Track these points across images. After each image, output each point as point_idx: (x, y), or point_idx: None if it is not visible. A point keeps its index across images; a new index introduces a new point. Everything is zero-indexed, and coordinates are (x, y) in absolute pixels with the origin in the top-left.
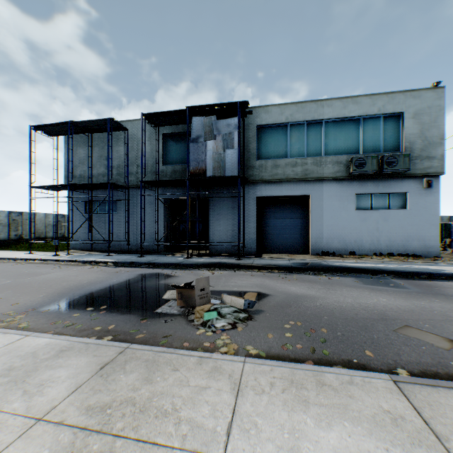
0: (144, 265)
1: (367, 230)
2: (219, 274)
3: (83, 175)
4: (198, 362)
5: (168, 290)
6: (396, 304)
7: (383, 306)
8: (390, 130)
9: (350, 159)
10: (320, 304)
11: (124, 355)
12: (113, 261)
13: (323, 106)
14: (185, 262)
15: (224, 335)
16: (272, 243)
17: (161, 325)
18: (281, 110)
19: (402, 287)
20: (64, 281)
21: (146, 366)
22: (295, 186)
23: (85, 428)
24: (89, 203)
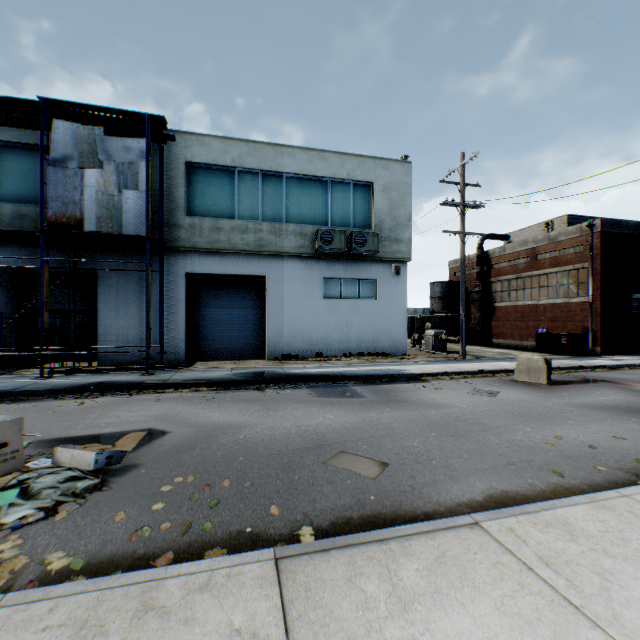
0: None
1: (337, 324)
2: (94, 404)
3: None
4: None
5: None
6: (344, 421)
7: (327, 426)
8: (361, 202)
9: (316, 231)
10: (244, 437)
11: None
12: None
13: (283, 154)
14: (29, 386)
15: (10, 541)
16: (213, 346)
17: None
18: (225, 146)
19: (360, 395)
20: None
21: None
22: (246, 261)
23: None
24: None
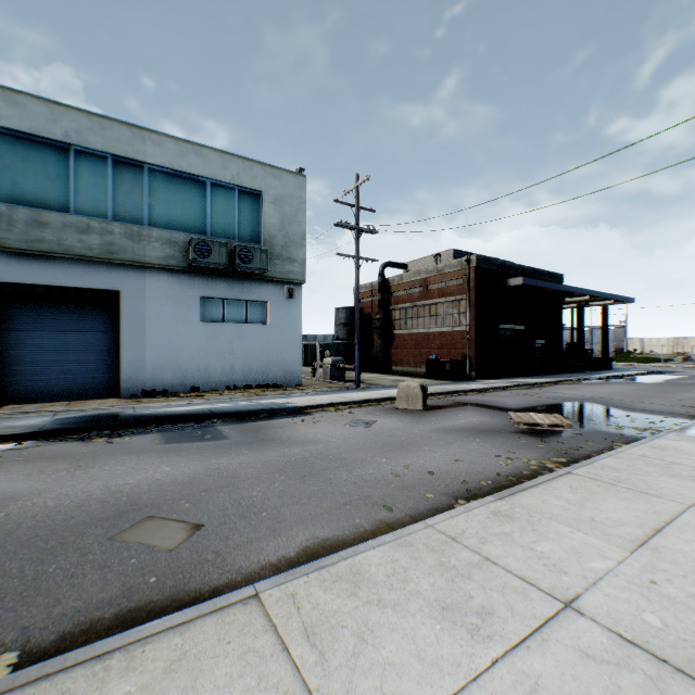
0: None
1: (218, 353)
2: None
3: None
4: None
5: None
6: (180, 473)
7: (153, 482)
8: (248, 212)
9: (189, 241)
10: (7, 515)
11: None
12: None
13: (145, 140)
14: None
15: None
16: (35, 382)
17: None
18: (54, 113)
19: (222, 437)
20: None
21: None
22: (89, 271)
23: None
24: None
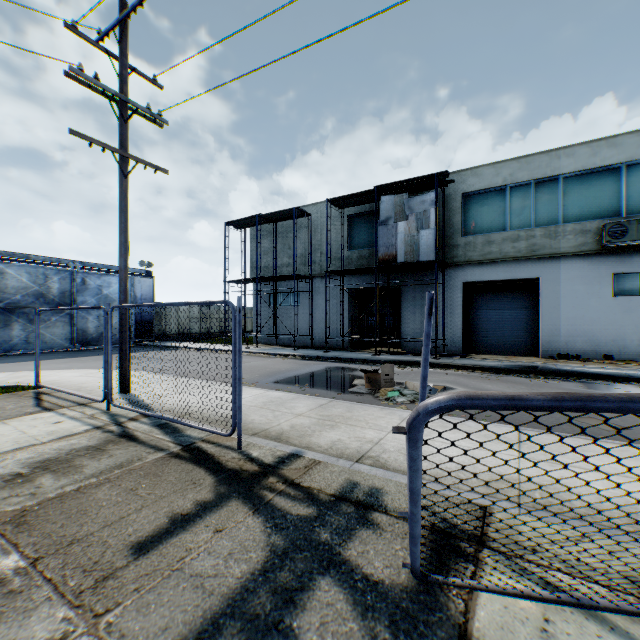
0: (331, 359)
1: (633, 325)
2: (408, 371)
3: (267, 267)
4: (380, 410)
5: (356, 379)
6: None
7: None
8: None
9: (601, 226)
10: None
11: (332, 403)
12: (301, 355)
13: (558, 157)
14: (372, 358)
15: (402, 406)
16: (484, 341)
17: (353, 397)
18: (496, 170)
19: None
20: (266, 368)
21: (347, 407)
22: (517, 267)
23: (321, 419)
24: (274, 296)
